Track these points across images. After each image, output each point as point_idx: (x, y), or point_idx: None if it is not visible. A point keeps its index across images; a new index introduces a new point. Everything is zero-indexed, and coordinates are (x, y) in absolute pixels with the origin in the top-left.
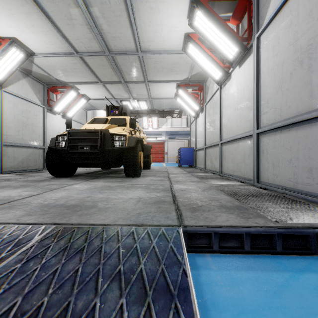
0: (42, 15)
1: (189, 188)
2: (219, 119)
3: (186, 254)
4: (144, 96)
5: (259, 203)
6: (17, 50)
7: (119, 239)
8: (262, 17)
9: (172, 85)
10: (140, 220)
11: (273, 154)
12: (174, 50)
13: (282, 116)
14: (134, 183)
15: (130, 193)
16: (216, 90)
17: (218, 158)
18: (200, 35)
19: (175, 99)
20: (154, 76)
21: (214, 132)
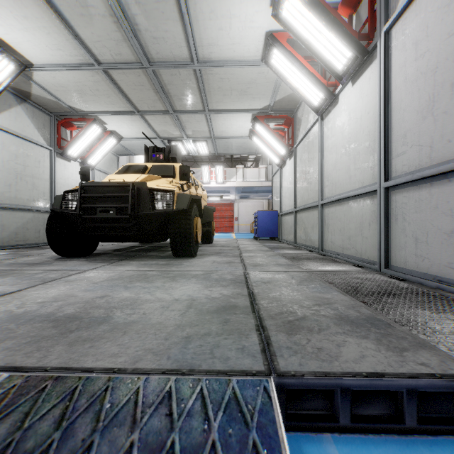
0: None
1: (276, 277)
2: (319, 167)
3: None
4: (203, 134)
5: (406, 311)
6: (4, 58)
7: (136, 416)
8: None
9: (245, 117)
10: (188, 356)
11: (416, 222)
12: (249, 61)
13: (433, 157)
14: (186, 268)
15: (176, 289)
16: (313, 123)
17: (316, 227)
18: (292, 32)
19: (250, 138)
20: (219, 102)
21: (311, 188)
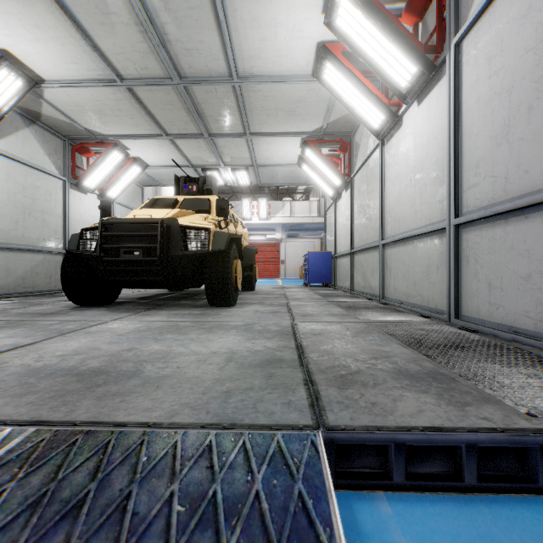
0: (53, 5)
1: (328, 328)
2: (380, 200)
3: (338, 521)
4: (244, 161)
5: (474, 365)
6: (10, 73)
7: (176, 468)
8: (465, 4)
9: (293, 141)
10: (228, 411)
11: (489, 265)
12: (298, 76)
13: (509, 190)
14: (224, 319)
15: (214, 341)
16: (373, 149)
17: (377, 271)
18: (347, 43)
19: (299, 166)
20: (262, 124)
21: (370, 225)
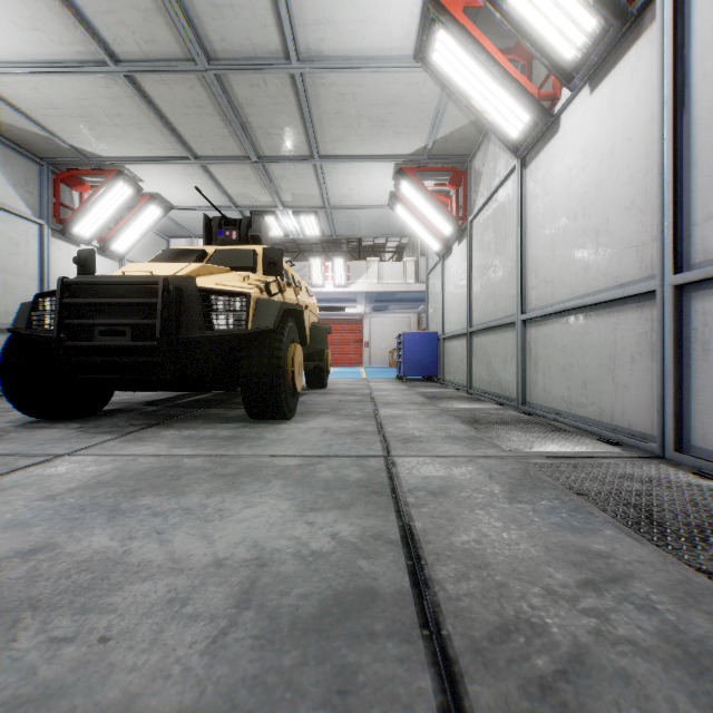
0: None
1: (455, 475)
2: (518, 253)
3: None
4: (311, 201)
5: None
6: None
7: None
8: None
9: (383, 170)
10: None
11: None
12: (392, 59)
13: None
14: (268, 450)
15: (230, 517)
16: (506, 175)
17: (512, 361)
18: None
19: (391, 208)
20: (337, 141)
21: (500, 291)
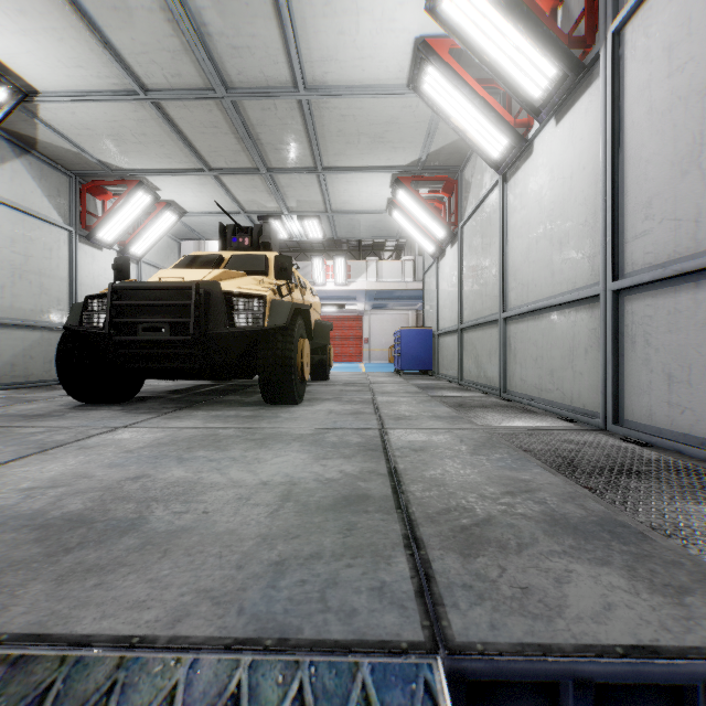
0: None
1: (433, 440)
2: (500, 258)
3: None
4: (314, 207)
5: (667, 506)
6: None
7: None
8: None
9: (381, 179)
10: (277, 608)
11: (668, 349)
12: (388, 87)
13: (700, 239)
14: (285, 424)
15: (266, 462)
16: (491, 187)
17: (496, 354)
18: (458, 37)
19: (389, 213)
20: (339, 155)
21: (486, 292)
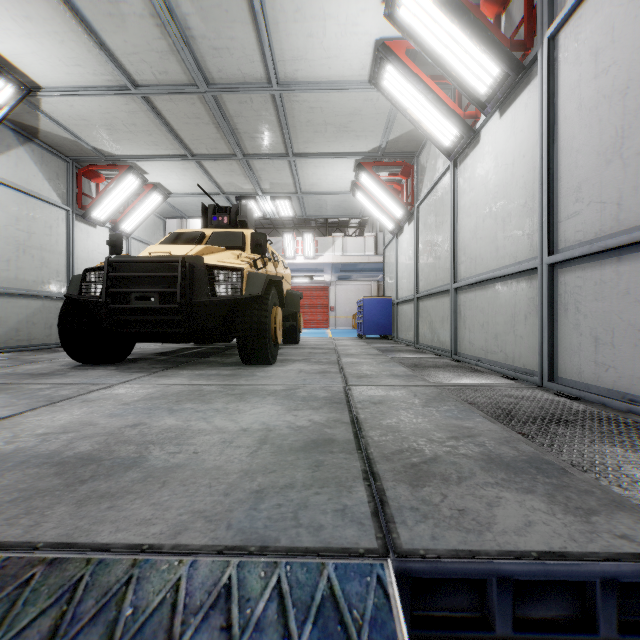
0: None
1: (391, 395)
2: (452, 235)
3: None
4: (286, 188)
5: (587, 448)
6: None
7: (174, 629)
8: None
9: (345, 164)
10: (258, 524)
11: (595, 315)
12: (352, 83)
13: (622, 219)
14: (260, 381)
15: (245, 413)
16: (443, 172)
17: (448, 320)
18: (413, 40)
19: (352, 194)
20: (308, 142)
21: (439, 265)
